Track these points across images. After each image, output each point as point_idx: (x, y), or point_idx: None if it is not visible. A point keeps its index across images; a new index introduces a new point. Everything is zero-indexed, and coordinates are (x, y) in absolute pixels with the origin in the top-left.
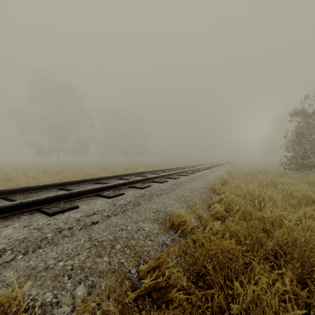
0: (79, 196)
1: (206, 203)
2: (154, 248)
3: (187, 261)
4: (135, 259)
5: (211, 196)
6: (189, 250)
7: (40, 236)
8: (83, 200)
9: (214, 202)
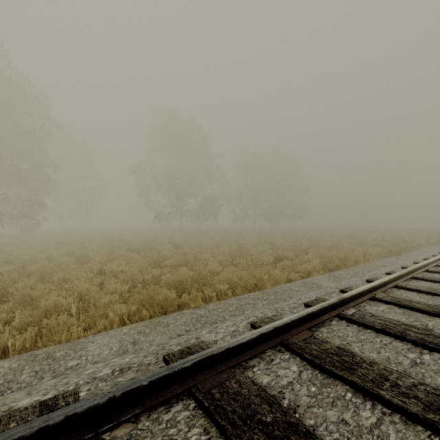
0: None
1: None
2: None
3: None
4: None
5: None
6: None
7: None
8: None
9: None
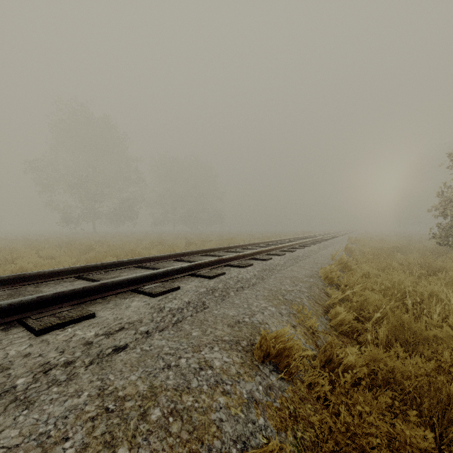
0: (102, 293)
1: (321, 304)
2: (232, 413)
3: (299, 439)
4: (190, 449)
5: (328, 291)
6: (301, 410)
7: (0, 384)
8: (109, 300)
9: (333, 302)
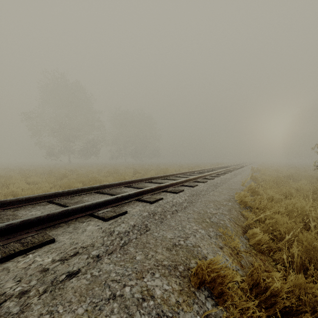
0: (63, 218)
1: (240, 225)
2: None
3: None
4: None
5: (243, 213)
6: None
7: None
8: (69, 224)
9: (249, 222)
